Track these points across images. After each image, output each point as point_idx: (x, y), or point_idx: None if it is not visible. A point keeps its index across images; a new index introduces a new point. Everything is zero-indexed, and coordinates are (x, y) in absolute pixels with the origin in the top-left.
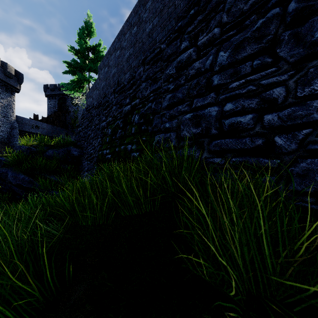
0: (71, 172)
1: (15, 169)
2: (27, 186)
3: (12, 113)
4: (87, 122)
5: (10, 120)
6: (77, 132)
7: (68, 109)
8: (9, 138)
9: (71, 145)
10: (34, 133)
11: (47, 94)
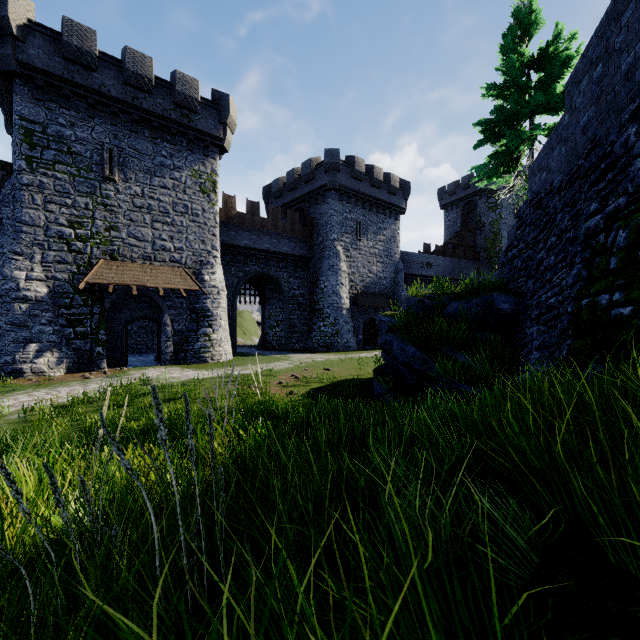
0: (498, 349)
1: (402, 337)
2: (419, 367)
3: (396, 248)
4: (532, 233)
5: (393, 261)
6: (507, 262)
7: (480, 220)
8: (393, 288)
9: (495, 290)
10: (424, 276)
11: (444, 204)
